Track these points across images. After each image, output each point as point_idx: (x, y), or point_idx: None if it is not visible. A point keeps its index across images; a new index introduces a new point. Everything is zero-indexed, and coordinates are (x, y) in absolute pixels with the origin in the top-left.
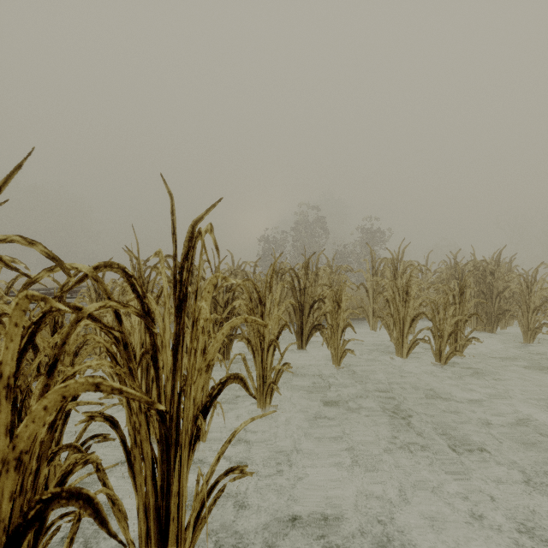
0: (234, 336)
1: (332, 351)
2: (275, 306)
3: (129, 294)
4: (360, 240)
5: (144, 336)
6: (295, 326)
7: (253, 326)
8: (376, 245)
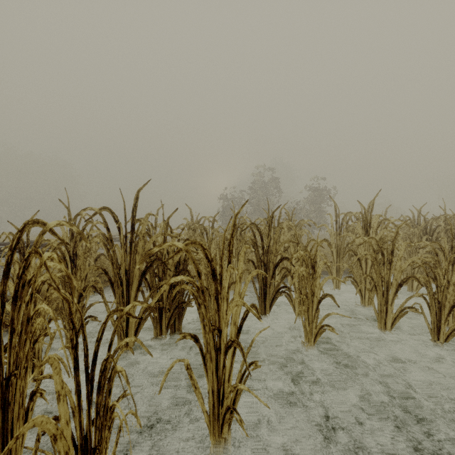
0: (186, 303)
1: (306, 326)
2: (236, 281)
3: None
4: (309, 197)
5: None
6: (255, 282)
7: (202, 315)
8: (324, 202)
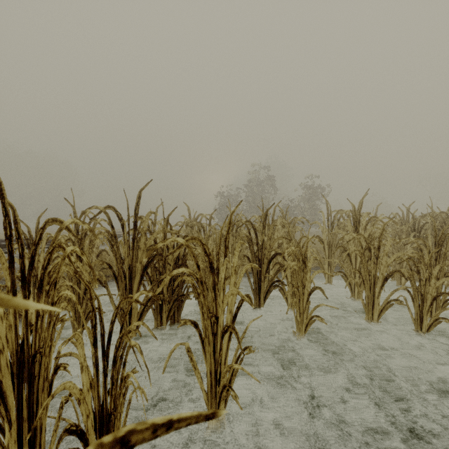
0: (185, 296)
1: (297, 317)
2: (232, 274)
3: (2, 264)
4: (303, 195)
5: (24, 330)
6: (250, 277)
7: (201, 303)
8: (318, 199)
